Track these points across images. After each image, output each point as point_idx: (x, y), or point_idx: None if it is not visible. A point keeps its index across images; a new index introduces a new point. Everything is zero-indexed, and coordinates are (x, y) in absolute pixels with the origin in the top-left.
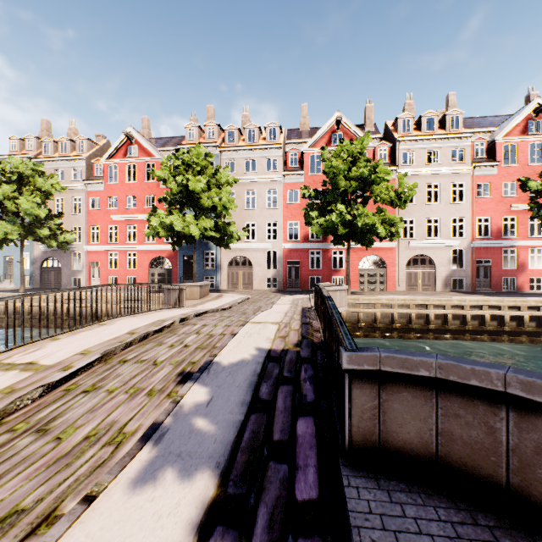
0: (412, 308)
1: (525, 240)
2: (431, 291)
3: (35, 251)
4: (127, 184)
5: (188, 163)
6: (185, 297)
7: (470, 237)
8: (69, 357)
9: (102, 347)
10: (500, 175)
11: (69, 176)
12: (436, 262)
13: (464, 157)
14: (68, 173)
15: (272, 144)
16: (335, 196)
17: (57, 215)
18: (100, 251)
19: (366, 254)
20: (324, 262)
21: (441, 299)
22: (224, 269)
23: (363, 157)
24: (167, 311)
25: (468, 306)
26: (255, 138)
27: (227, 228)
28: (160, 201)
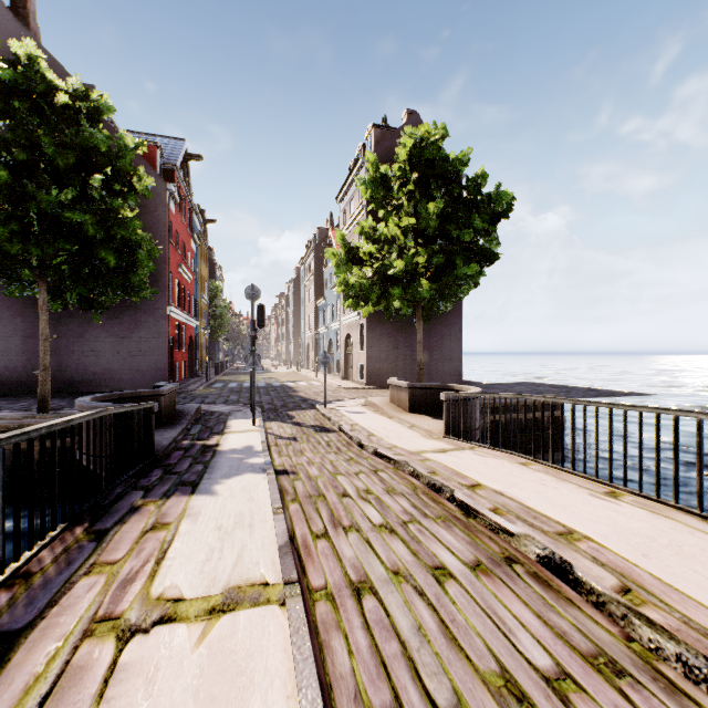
0: None
1: None
2: None
3: None
4: None
5: None
6: None
7: None
8: (425, 457)
9: (427, 465)
10: None
11: None
12: None
13: None
14: None
15: None
16: None
17: None
18: None
19: None
20: None
21: None
22: None
23: None
24: None
25: None
26: None
27: None
28: None
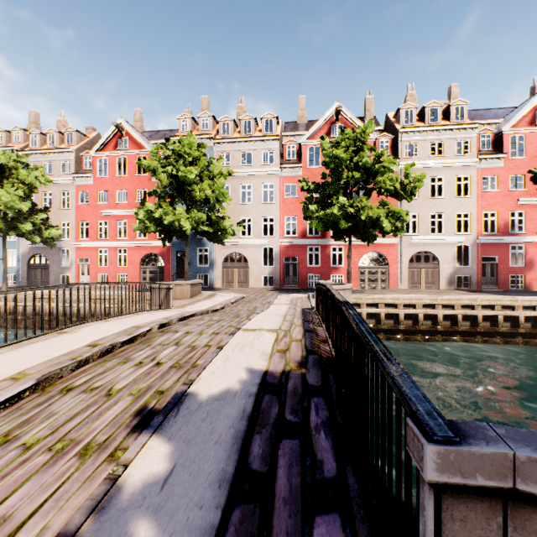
0: (418, 308)
1: (534, 236)
2: (435, 289)
3: (21, 248)
4: (117, 177)
5: (179, 152)
6: (175, 297)
7: (476, 233)
8: None
9: (45, 368)
10: (507, 168)
11: (57, 169)
12: (440, 258)
13: (469, 149)
14: (56, 166)
15: (268, 135)
16: (336, 188)
17: (42, 210)
18: (89, 247)
19: (367, 251)
20: (323, 258)
21: (450, 298)
22: (219, 266)
23: (366, 146)
24: (149, 313)
25: (480, 305)
26: (251, 130)
27: (220, 222)
28: (150, 194)
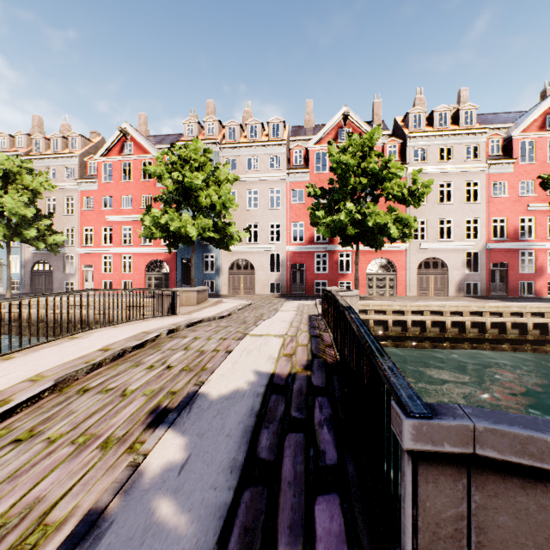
0: (426, 315)
1: (544, 242)
2: (444, 296)
3: (25, 254)
4: (122, 183)
5: (185, 158)
6: (181, 303)
7: (485, 239)
8: (12, 386)
9: (61, 370)
10: (516, 173)
11: (61, 175)
12: (449, 265)
13: (479, 154)
14: (60, 171)
15: (275, 140)
16: (343, 194)
17: (46, 215)
18: (93, 253)
19: (375, 257)
20: (331, 265)
21: (458, 305)
22: (225, 273)
23: (374, 152)
24: (156, 320)
25: (488, 312)
26: (257, 134)
27: (227, 228)
28: (156, 200)
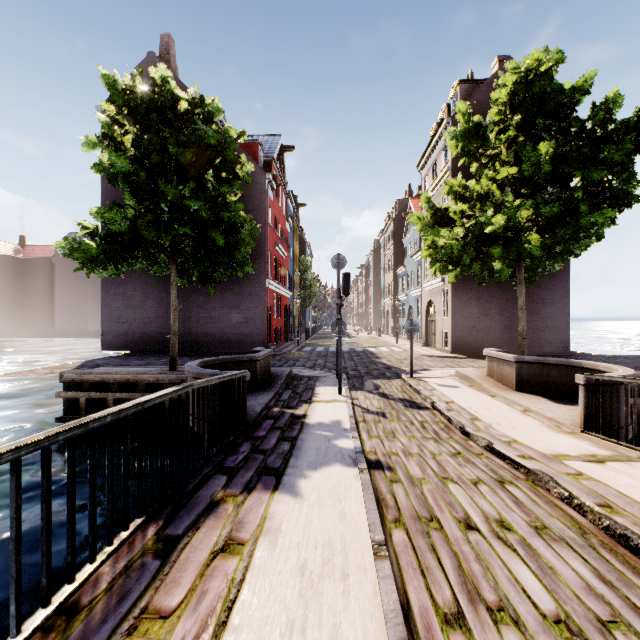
0: None
1: None
2: None
3: None
4: None
5: None
6: None
7: None
8: (573, 468)
9: (587, 486)
10: None
11: None
12: None
13: None
14: None
15: None
16: None
17: None
18: None
19: None
20: None
21: None
22: None
23: None
24: None
25: None
26: None
27: None
28: None
